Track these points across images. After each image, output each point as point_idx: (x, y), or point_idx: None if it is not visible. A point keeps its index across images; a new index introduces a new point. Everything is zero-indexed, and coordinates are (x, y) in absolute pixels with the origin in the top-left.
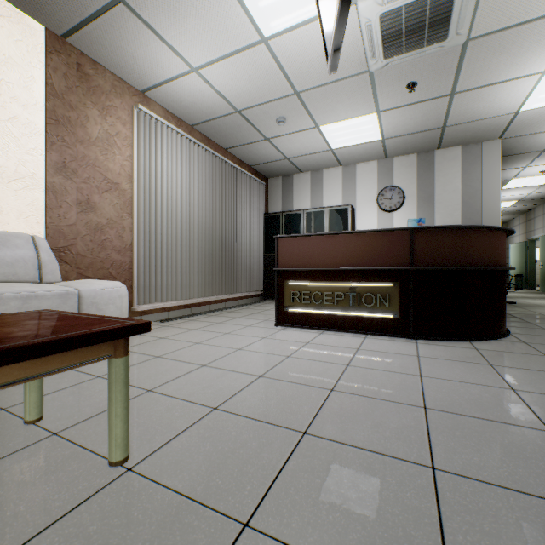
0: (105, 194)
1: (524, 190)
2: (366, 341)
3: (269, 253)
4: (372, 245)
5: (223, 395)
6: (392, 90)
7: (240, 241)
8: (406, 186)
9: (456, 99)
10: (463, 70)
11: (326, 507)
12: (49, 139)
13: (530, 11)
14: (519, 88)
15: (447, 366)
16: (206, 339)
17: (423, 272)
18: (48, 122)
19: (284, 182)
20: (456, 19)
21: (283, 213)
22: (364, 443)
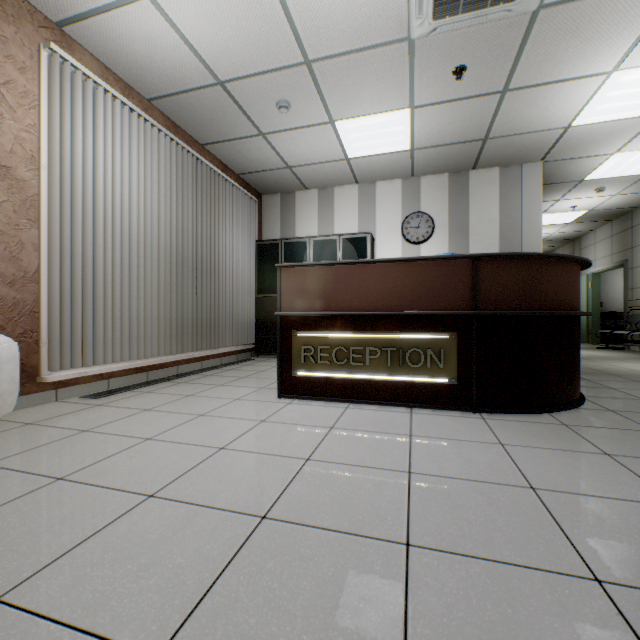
0: None
1: (549, 228)
2: (415, 418)
3: (264, 293)
4: (419, 280)
5: (182, 594)
6: (434, 75)
7: (224, 276)
8: (436, 213)
9: (507, 99)
10: (524, 55)
11: None
12: None
13: None
14: (578, 92)
15: (554, 462)
16: (165, 429)
17: (490, 317)
18: None
19: (284, 201)
20: None
21: (282, 240)
22: None
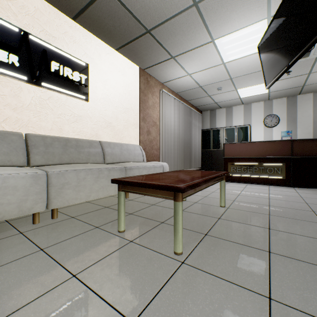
0: (152, 127)
1: None
2: (270, 187)
3: (204, 149)
4: (271, 147)
5: (232, 198)
6: None
7: (193, 143)
8: (280, 114)
9: (311, 75)
10: (316, 65)
11: (287, 214)
12: (140, 109)
13: None
14: None
15: (311, 195)
16: None
17: (297, 158)
18: (140, 102)
19: (211, 113)
20: (313, 50)
21: (212, 129)
22: (289, 207)
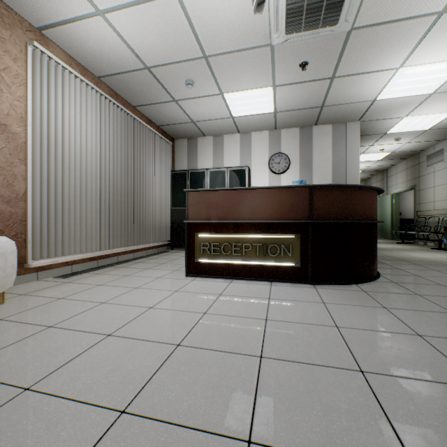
0: None
1: (367, 163)
2: (273, 288)
3: (176, 206)
4: (276, 200)
5: (134, 383)
6: (287, 67)
7: (149, 195)
8: (291, 154)
9: (334, 82)
10: (344, 57)
11: None
12: None
13: (400, 11)
14: (379, 79)
15: (353, 312)
16: (113, 296)
17: (320, 224)
18: None
19: (190, 144)
20: (347, 5)
21: (189, 171)
22: None
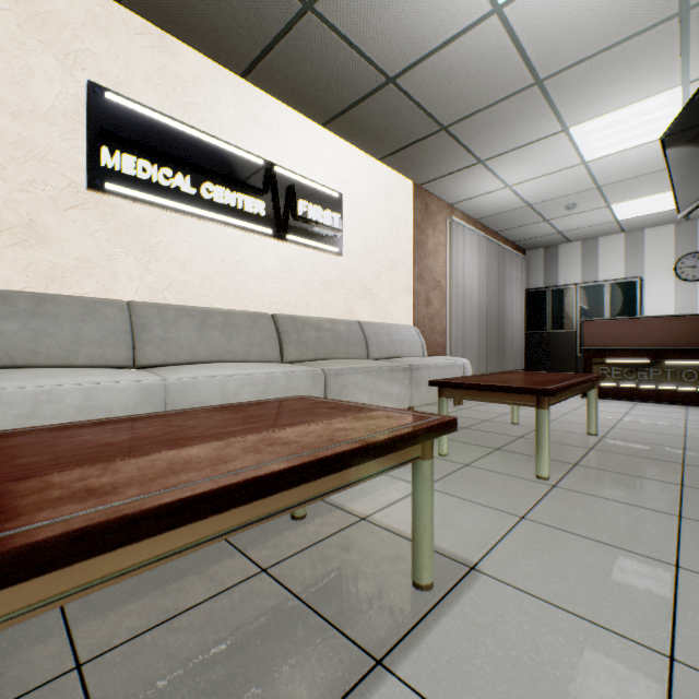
0: (434, 291)
1: None
2: (689, 410)
3: (532, 330)
4: (693, 327)
5: (607, 424)
6: None
7: (508, 320)
8: None
9: None
10: None
11: None
12: (414, 258)
13: None
14: None
15: None
16: None
17: None
18: (414, 247)
19: (547, 254)
20: None
21: (549, 288)
22: None
